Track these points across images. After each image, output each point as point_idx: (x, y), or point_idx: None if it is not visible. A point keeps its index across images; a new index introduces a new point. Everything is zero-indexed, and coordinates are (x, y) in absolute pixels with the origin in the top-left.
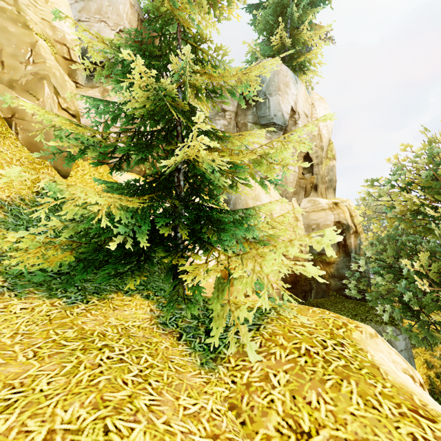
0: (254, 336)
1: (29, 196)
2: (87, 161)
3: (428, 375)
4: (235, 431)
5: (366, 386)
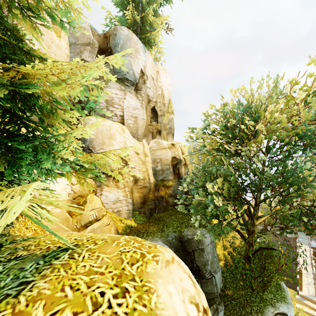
0: None
1: None
2: None
3: (224, 254)
4: None
5: None
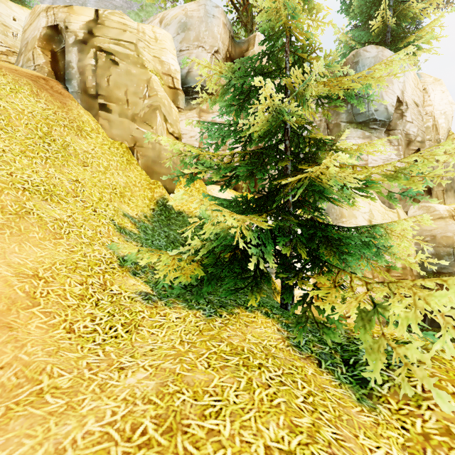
0: (409, 376)
1: (149, 213)
2: (186, 178)
3: None
4: None
5: None
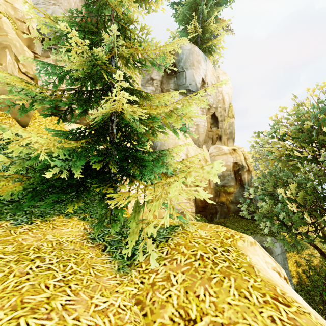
0: (163, 246)
1: None
2: None
3: (297, 272)
4: (136, 322)
5: (241, 281)
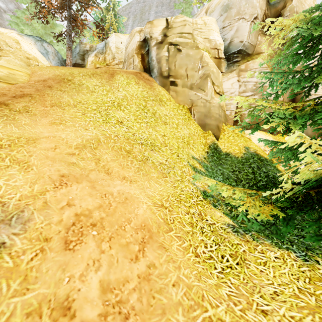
0: None
1: (205, 155)
2: (226, 126)
3: None
4: None
5: None
